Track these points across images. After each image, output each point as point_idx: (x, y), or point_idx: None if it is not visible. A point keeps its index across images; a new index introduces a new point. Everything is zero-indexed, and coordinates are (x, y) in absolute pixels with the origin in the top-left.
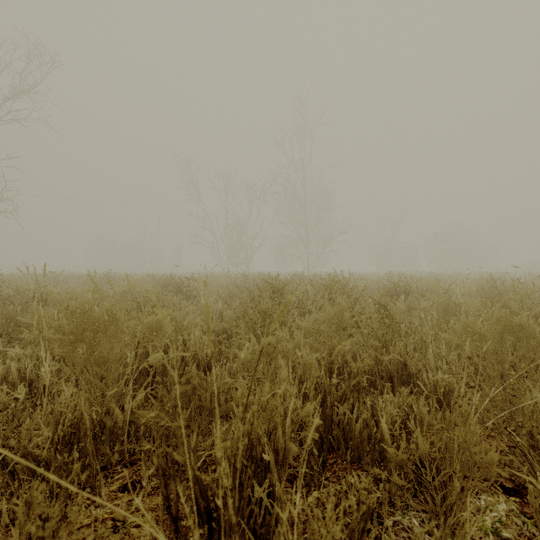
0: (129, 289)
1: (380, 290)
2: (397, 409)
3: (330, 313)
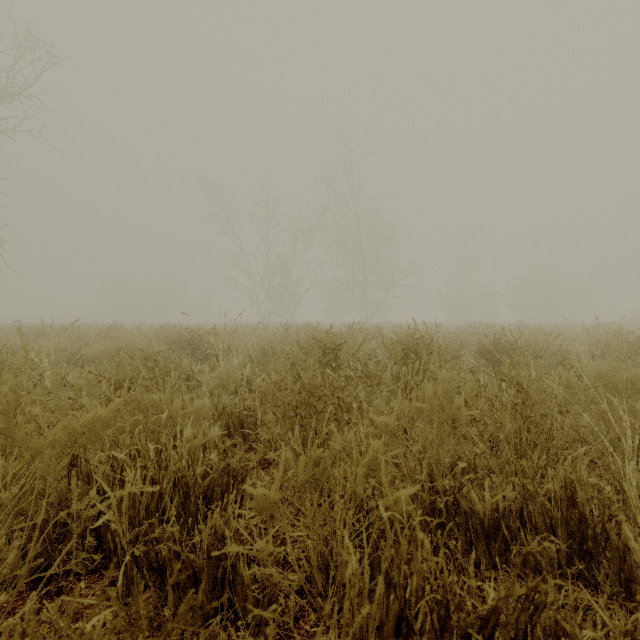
0: (120, 348)
1: (466, 347)
2: None
3: (430, 400)
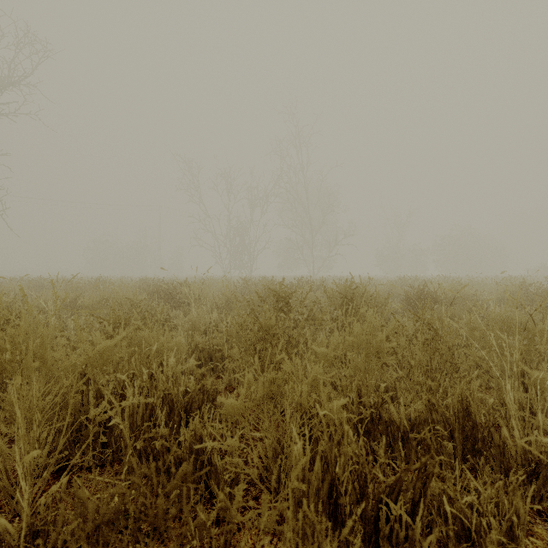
0: (109, 297)
1: (396, 296)
2: (501, 523)
3: (359, 335)
